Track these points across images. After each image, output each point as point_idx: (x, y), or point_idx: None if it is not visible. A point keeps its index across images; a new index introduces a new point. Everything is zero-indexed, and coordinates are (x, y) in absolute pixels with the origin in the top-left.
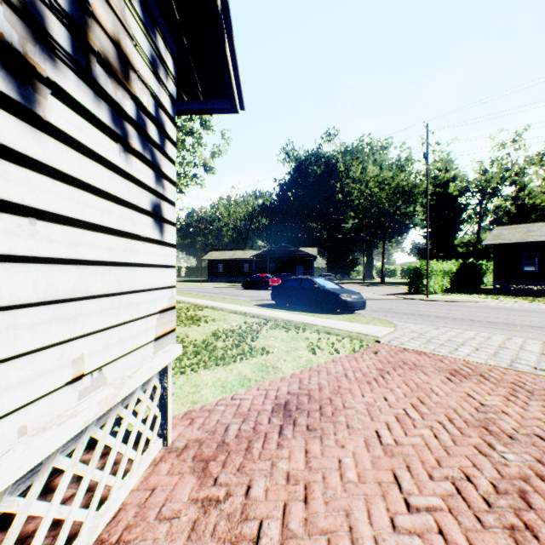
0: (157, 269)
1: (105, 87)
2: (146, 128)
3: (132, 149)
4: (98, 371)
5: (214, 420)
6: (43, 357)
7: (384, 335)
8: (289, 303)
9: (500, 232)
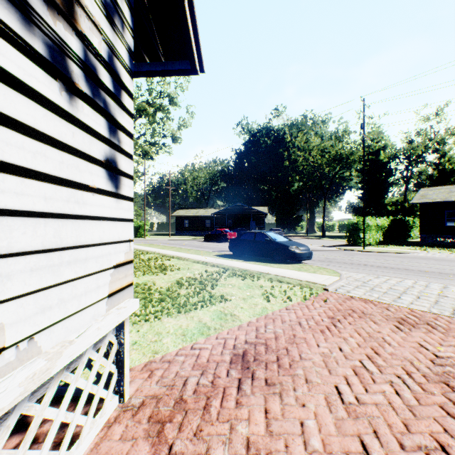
0: (110, 222)
1: (38, 10)
2: (96, 71)
3: (78, 90)
4: (27, 341)
5: (173, 372)
6: None
7: (331, 283)
8: (245, 254)
9: (425, 192)
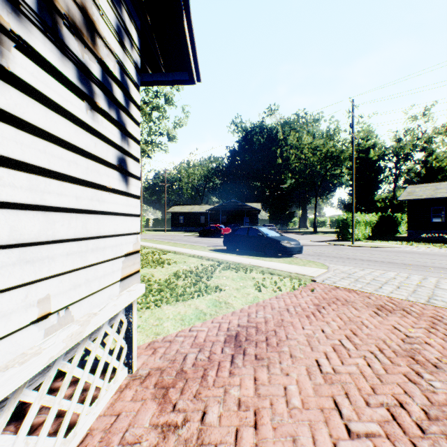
0: (122, 217)
1: (71, 48)
2: (112, 90)
3: (98, 108)
4: (64, 310)
5: (174, 350)
6: (6, 298)
7: (319, 275)
8: (238, 248)
9: (413, 189)
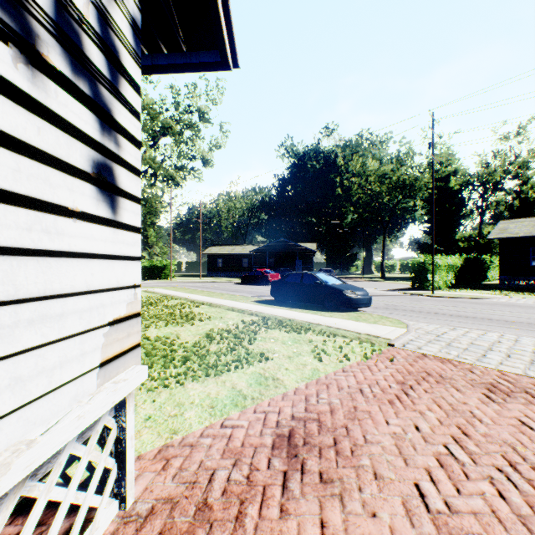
0: (104, 261)
1: None
2: (80, 44)
3: (47, 66)
4: None
5: (195, 462)
6: None
7: (397, 337)
8: (290, 300)
9: (506, 225)
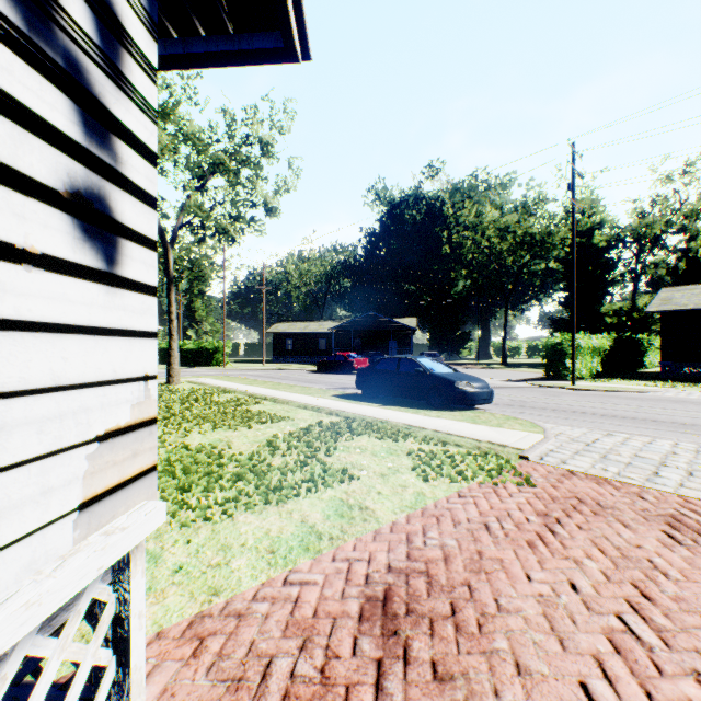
0: (88, 338)
1: None
2: None
3: None
4: None
5: (243, 643)
6: None
7: (531, 446)
8: (382, 393)
9: (669, 294)
